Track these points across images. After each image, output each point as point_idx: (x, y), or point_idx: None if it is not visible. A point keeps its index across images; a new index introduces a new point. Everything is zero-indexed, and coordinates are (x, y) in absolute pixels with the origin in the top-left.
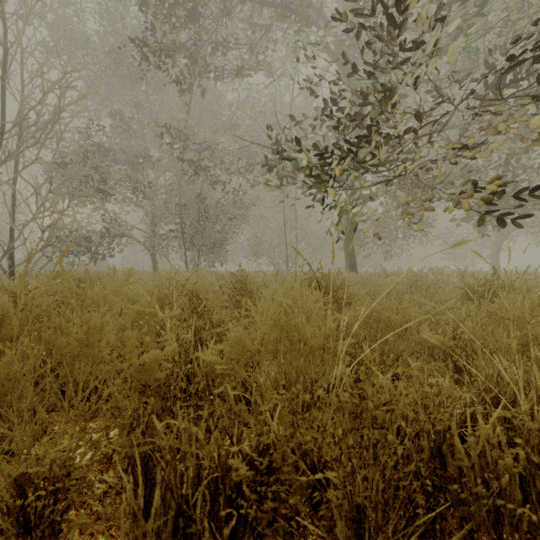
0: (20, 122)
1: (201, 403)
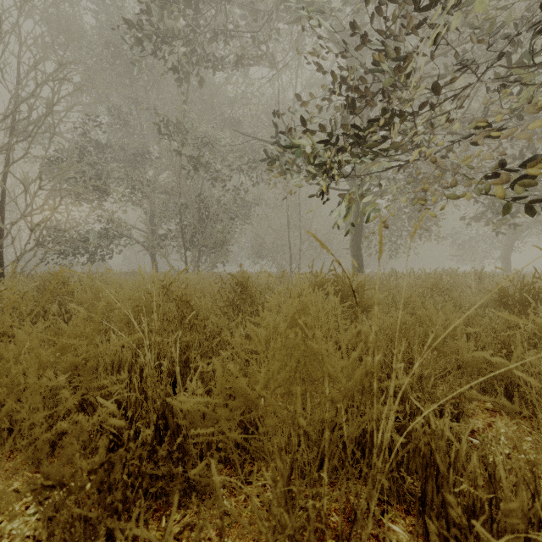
0: (8, 114)
1: (176, 471)
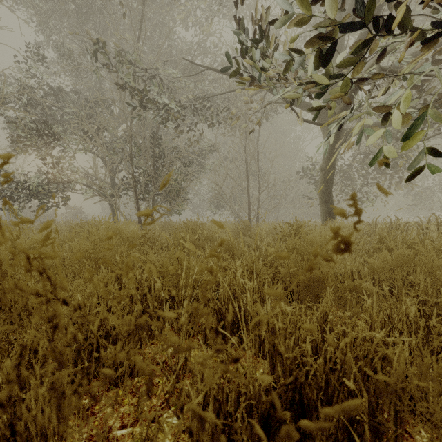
0: None
1: None
